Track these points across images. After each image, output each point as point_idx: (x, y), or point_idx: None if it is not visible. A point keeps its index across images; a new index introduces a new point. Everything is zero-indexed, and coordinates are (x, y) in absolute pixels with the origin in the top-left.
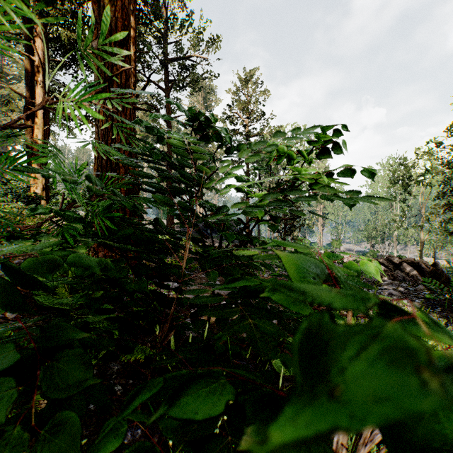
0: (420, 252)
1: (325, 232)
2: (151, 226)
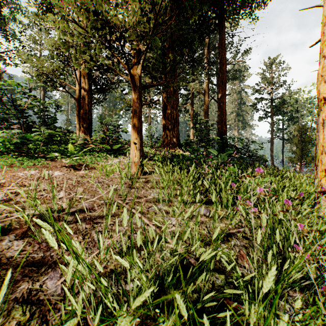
0: None
1: None
2: None
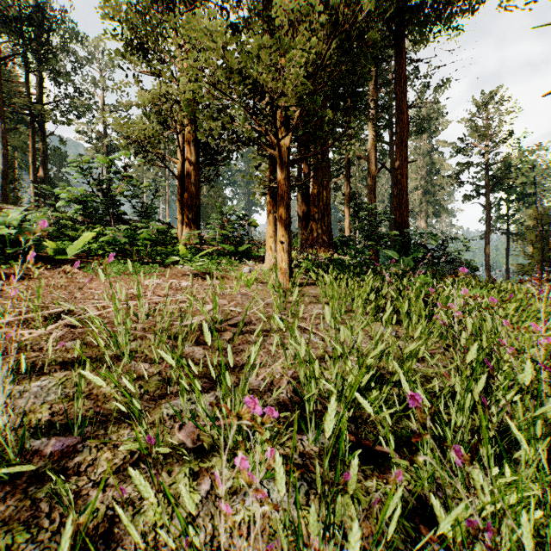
0: None
1: None
2: None
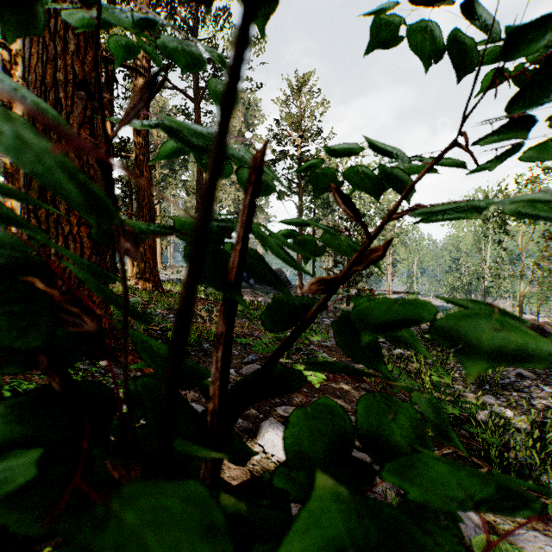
0: (519, 308)
1: (397, 283)
2: (177, 275)
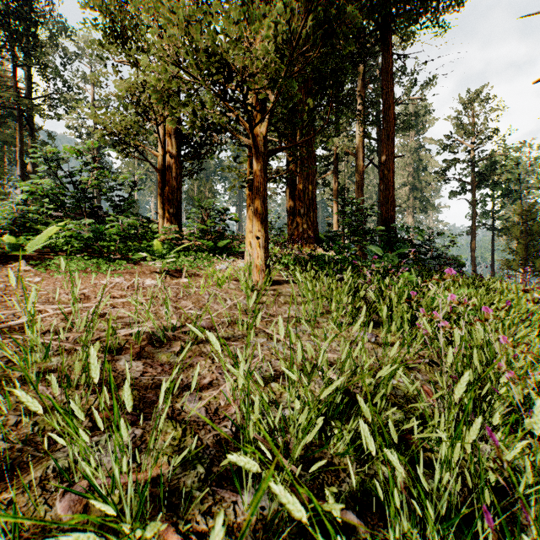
0: None
1: None
2: None
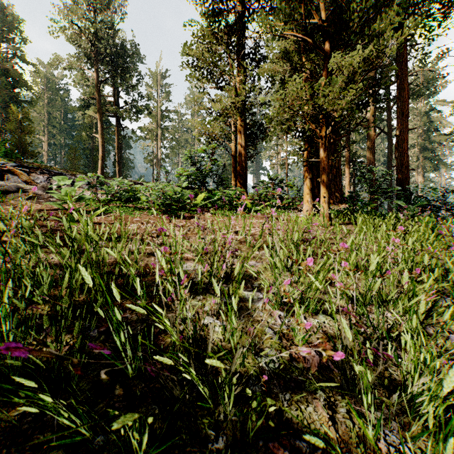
0: None
1: None
2: None
